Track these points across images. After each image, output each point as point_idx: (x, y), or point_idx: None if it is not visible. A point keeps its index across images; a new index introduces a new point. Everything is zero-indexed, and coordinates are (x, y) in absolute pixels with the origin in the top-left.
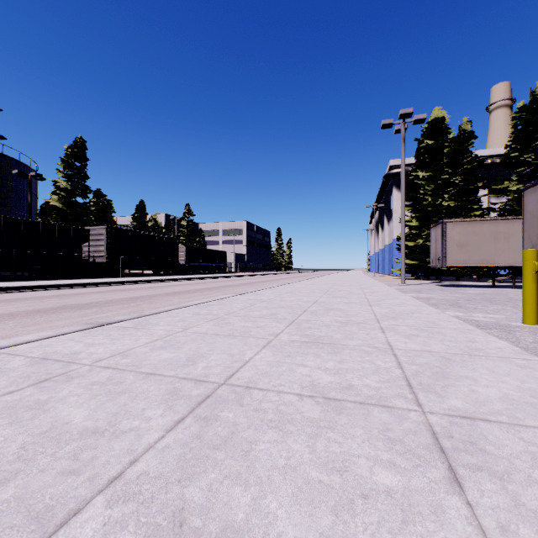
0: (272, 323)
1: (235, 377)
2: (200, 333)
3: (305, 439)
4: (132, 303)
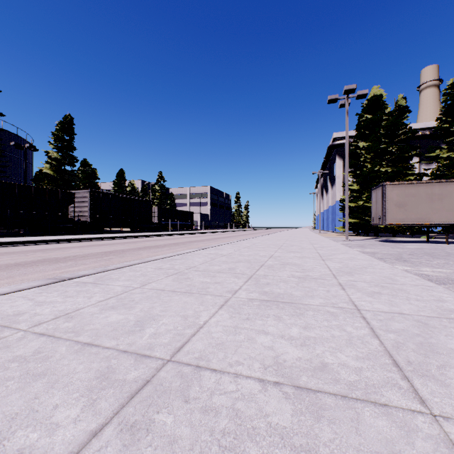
0: (231, 278)
1: (185, 349)
2: (157, 289)
3: None
4: (105, 256)
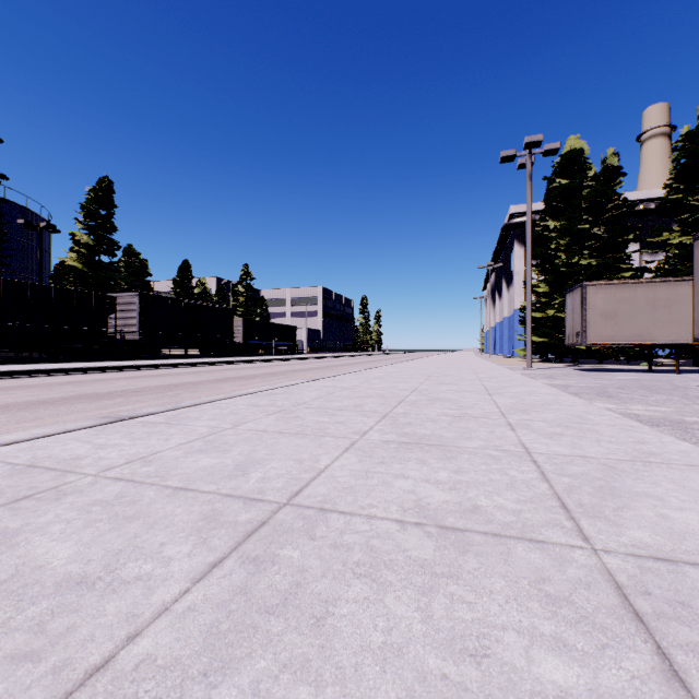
0: (357, 417)
1: (304, 493)
2: (257, 430)
3: (414, 596)
4: (169, 391)
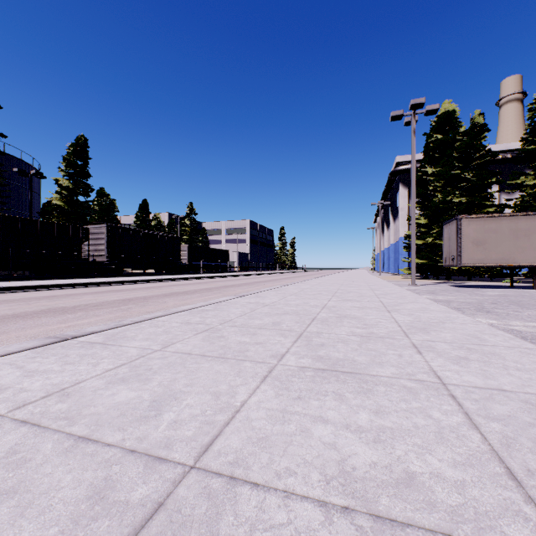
0: (275, 337)
1: (215, 448)
2: (182, 353)
3: None
4: (123, 305)
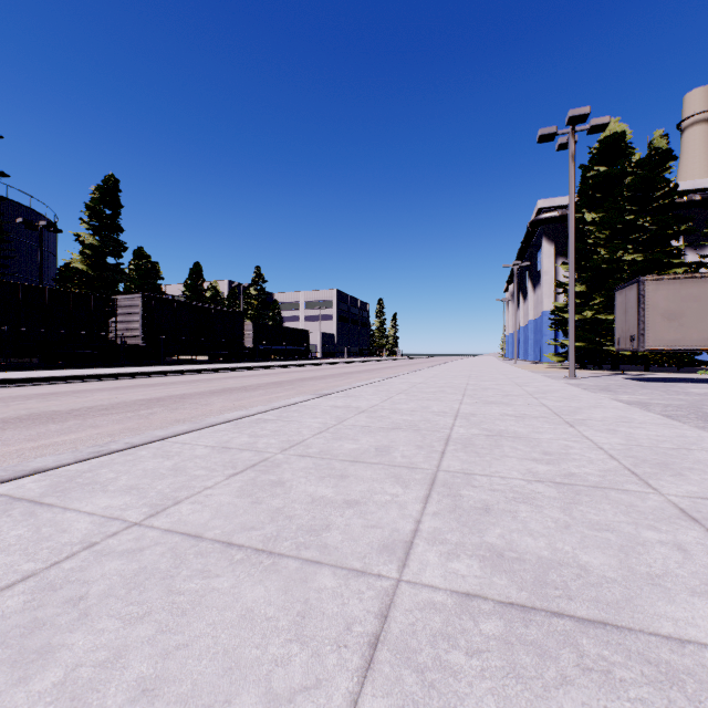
0: (385, 484)
1: None
2: (183, 534)
3: None
4: (145, 409)
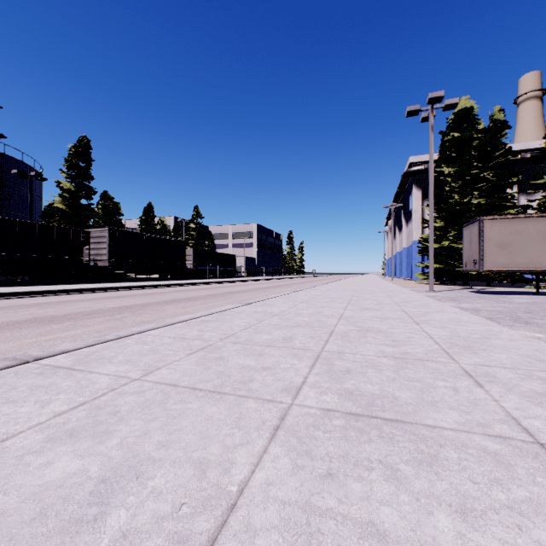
0: (287, 358)
1: None
2: (166, 384)
3: None
4: (118, 314)
